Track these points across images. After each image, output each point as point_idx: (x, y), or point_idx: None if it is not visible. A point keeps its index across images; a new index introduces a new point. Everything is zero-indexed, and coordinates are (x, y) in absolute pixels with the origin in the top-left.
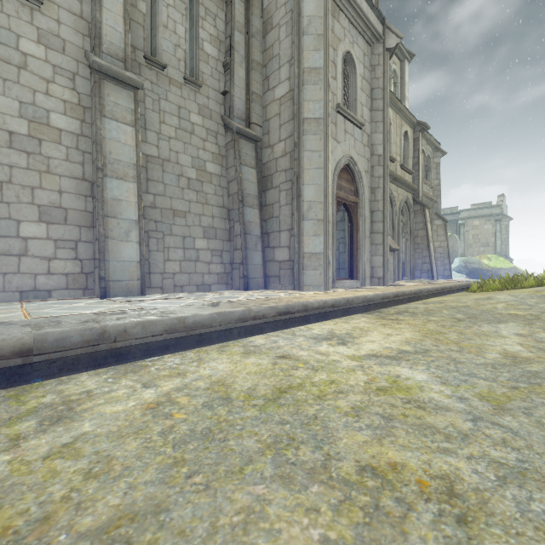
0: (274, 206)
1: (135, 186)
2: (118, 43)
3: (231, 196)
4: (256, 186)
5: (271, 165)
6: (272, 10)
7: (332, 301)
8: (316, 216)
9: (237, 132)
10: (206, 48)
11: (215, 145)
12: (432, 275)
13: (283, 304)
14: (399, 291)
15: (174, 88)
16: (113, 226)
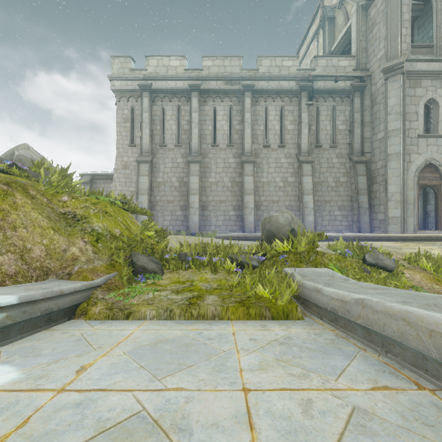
0: (377, 192)
1: (312, 196)
2: (306, 148)
3: (352, 190)
4: (366, 184)
5: (375, 172)
6: (375, 95)
7: (379, 236)
8: (396, 199)
9: (354, 162)
10: (340, 127)
11: (344, 168)
12: None
13: (357, 235)
14: (433, 235)
15: (325, 152)
16: (306, 211)
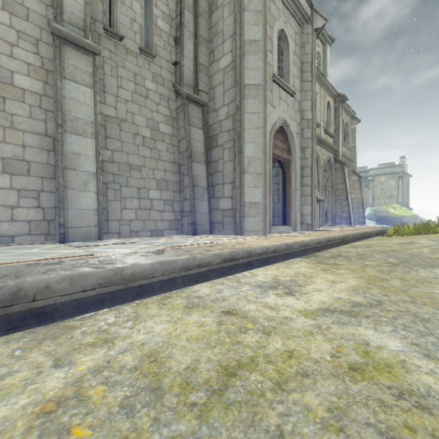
0: (219, 162)
1: (93, 141)
2: (79, 14)
3: (181, 153)
4: (203, 145)
5: (216, 127)
6: None
7: (274, 246)
8: (255, 170)
9: (186, 97)
10: (159, 23)
11: (167, 108)
12: (350, 222)
13: (227, 251)
14: (331, 236)
15: (131, 58)
16: (72, 178)
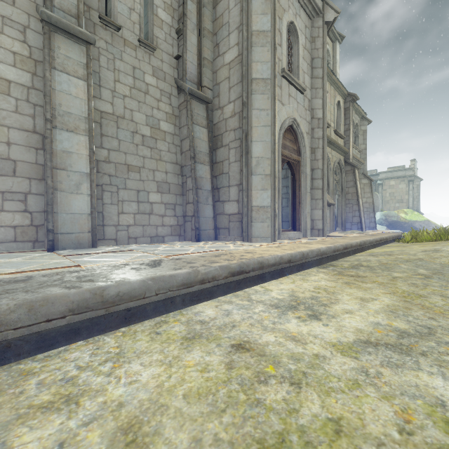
0: (224, 163)
1: (87, 139)
2: None
3: (183, 153)
4: (207, 145)
5: (221, 125)
6: None
7: (288, 256)
8: (264, 171)
9: (189, 93)
10: (160, 14)
11: (169, 105)
12: (361, 227)
13: (236, 262)
14: (348, 243)
15: (129, 50)
16: (63, 179)
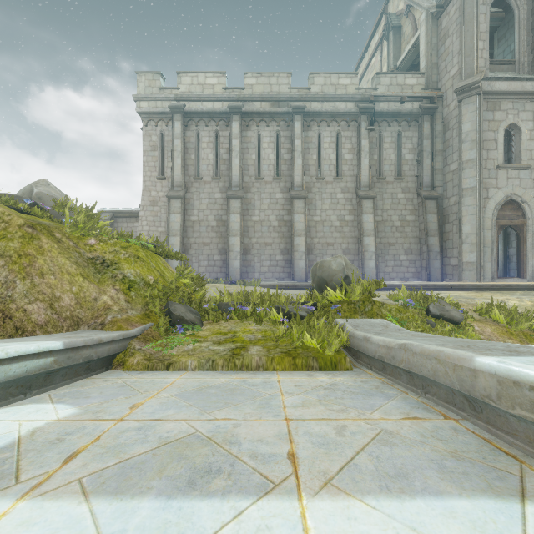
0: (449, 233)
1: (374, 238)
2: (366, 181)
3: (420, 231)
4: (437, 224)
5: (447, 209)
6: (448, 119)
7: (450, 284)
8: (471, 241)
9: (423, 198)
10: (406, 157)
11: (411, 205)
12: None
13: (424, 283)
14: (512, 284)
15: (389, 186)
16: (366, 255)
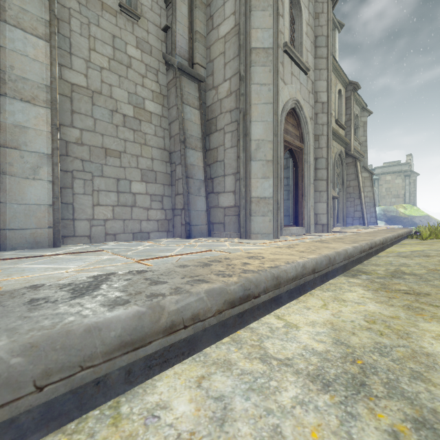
0: (218, 150)
1: (48, 112)
2: None
3: (172, 137)
4: (200, 128)
5: (215, 107)
6: None
7: (312, 262)
8: (265, 157)
9: (178, 68)
10: None
11: (156, 83)
12: (363, 222)
13: (237, 280)
14: (372, 241)
15: (108, 15)
16: (14, 160)
